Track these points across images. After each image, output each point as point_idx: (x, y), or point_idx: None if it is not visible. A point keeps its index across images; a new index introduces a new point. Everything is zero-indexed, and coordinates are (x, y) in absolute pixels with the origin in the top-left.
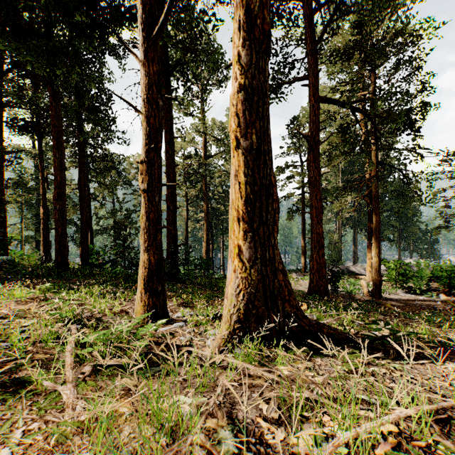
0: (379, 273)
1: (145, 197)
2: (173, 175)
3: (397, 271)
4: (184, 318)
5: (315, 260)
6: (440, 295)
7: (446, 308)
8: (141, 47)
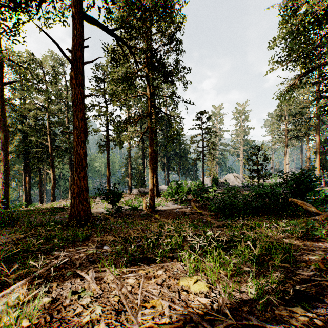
0: (153, 191)
1: None
2: None
3: (167, 189)
4: None
5: (76, 183)
6: (191, 203)
7: (192, 212)
8: None
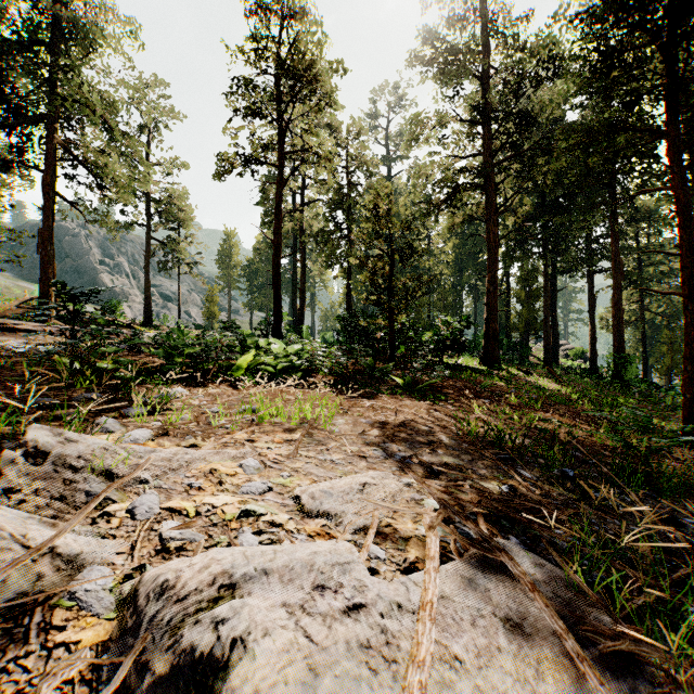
0: None
1: None
2: (617, 295)
3: None
4: None
5: None
6: None
7: None
8: None
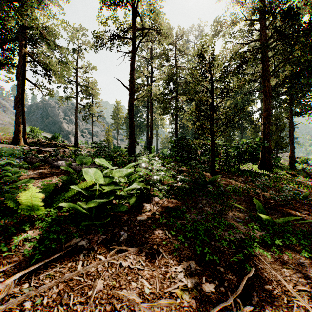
0: None
1: None
2: None
3: None
4: None
5: None
6: None
7: None
8: None
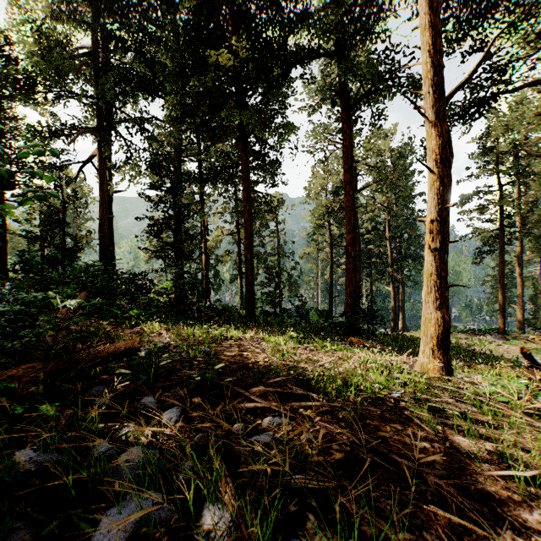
0: None
1: (435, 255)
2: (354, 218)
3: None
4: (468, 380)
5: None
6: None
7: None
8: (432, 109)
